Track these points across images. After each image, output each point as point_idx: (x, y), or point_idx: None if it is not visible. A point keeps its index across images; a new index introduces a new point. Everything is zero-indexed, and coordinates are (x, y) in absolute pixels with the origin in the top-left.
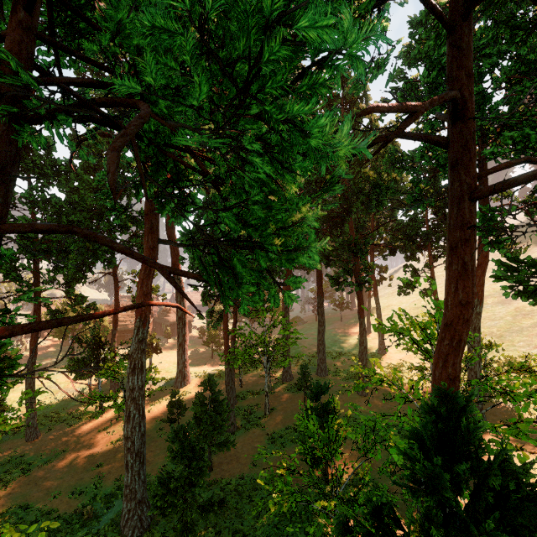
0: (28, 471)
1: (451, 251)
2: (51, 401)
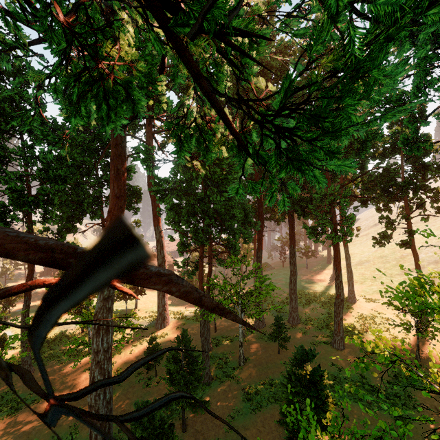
0: (16, 411)
1: None
2: (49, 336)
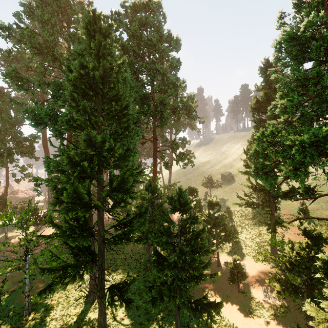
0: None
1: (154, 160)
2: None
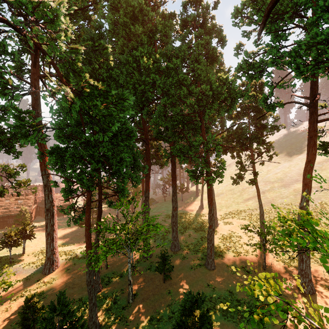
0: None
1: None
2: None
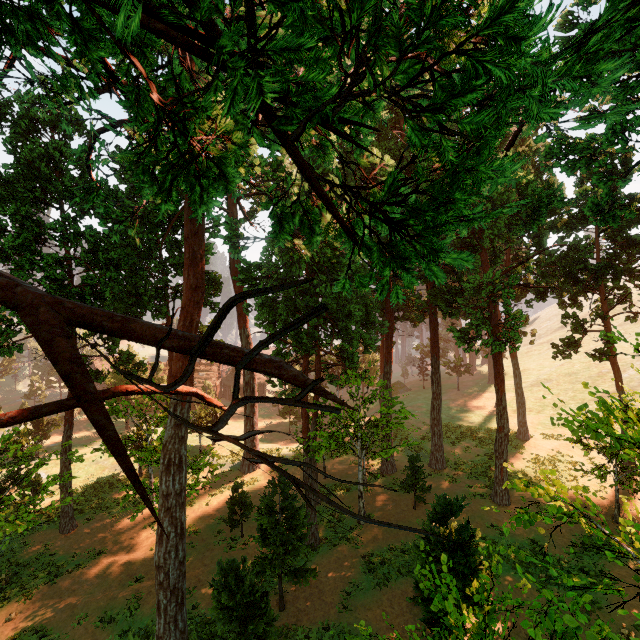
0: (55, 578)
1: None
2: (96, 480)
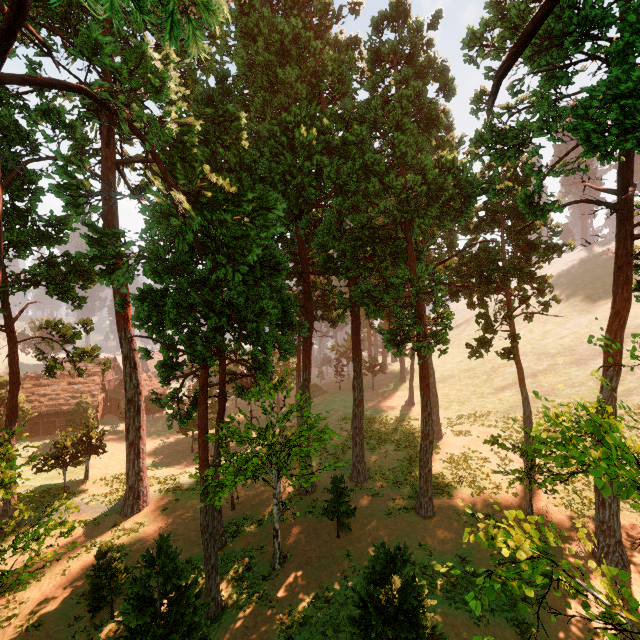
0: None
1: None
2: None
